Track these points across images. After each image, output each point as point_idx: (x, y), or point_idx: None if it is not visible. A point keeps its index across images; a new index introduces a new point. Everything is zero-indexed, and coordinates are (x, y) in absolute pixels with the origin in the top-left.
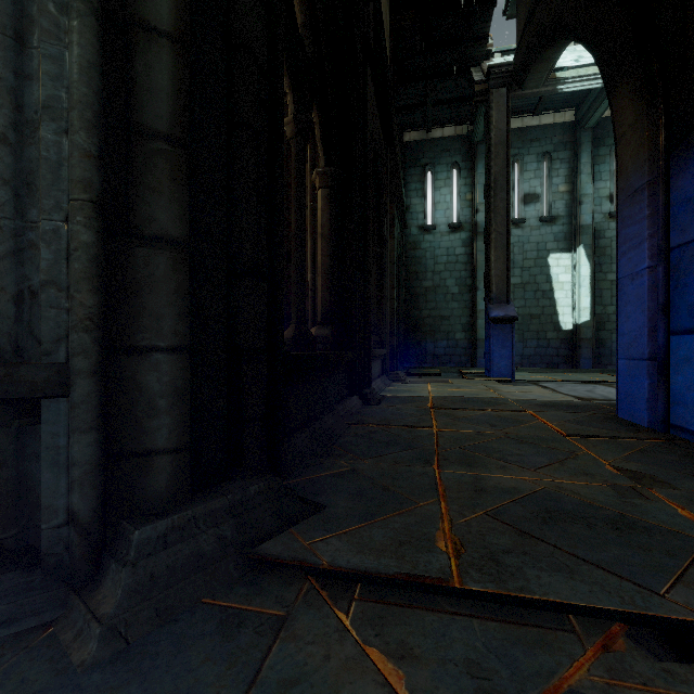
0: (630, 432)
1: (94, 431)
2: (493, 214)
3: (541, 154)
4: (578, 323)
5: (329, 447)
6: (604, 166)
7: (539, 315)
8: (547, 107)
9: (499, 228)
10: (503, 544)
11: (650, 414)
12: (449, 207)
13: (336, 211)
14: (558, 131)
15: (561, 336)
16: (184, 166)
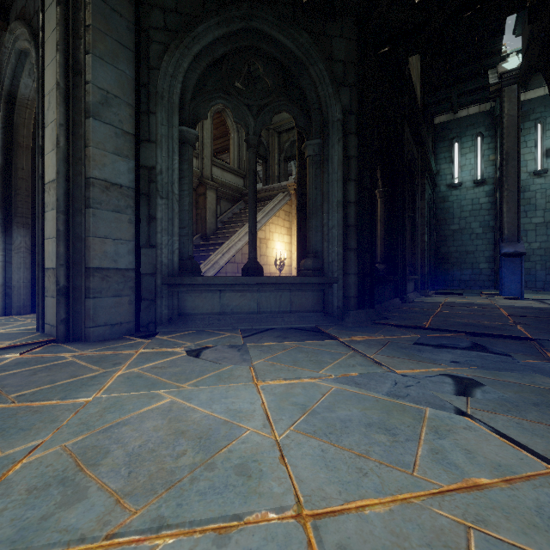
0: (548, 316)
1: (342, 290)
2: (505, 177)
3: None
4: None
5: (387, 312)
6: None
7: None
8: None
9: (510, 187)
10: (443, 326)
11: None
12: (473, 168)
13: (387, 208)
14: None
15: None
16: (356, 231)
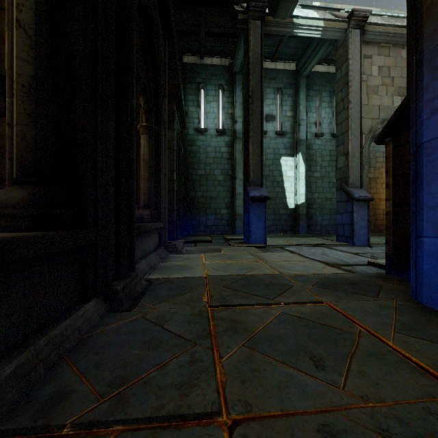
0: None
1: None
2: (251, 116)
3: (276, 89)
4: (298, 204)
5: None
6: (312, 103)
7: (275, 197)
8: (280, 57)
9: (255, 128)
10: None
11: None
12: (216, 117)
13: None
14: (287, 75)
15: (288, 212)
16: None
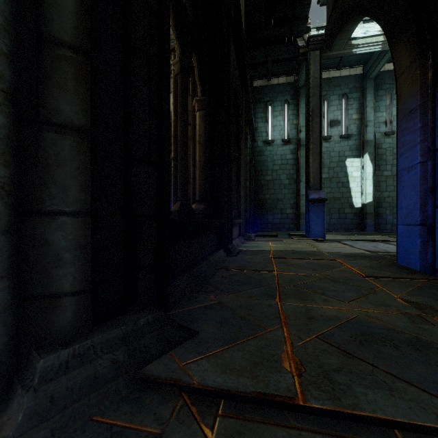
0: (408, 274)
1: (6, 279)
2: (311, 132)
3: (341, 95)
4: (365, 203)
5: (203, 285)
6: (381, 102)
7: (340, 197)
8: (345, 65)
9: (315, 141)
10: (333, 364)
11: (421, 262)
12: (282, 129)
13: (209, 126)
14: (352, 80)
15: (354, 211)
16: (86, 71)
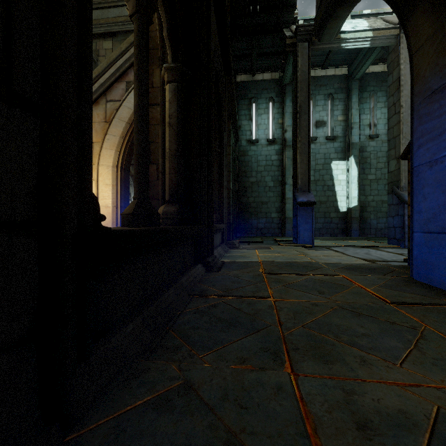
0: (440, 297)
1: None
2: (299, 130)
3: (327, 95)
4: (350, 207)
5: (164, 333)
6: (366, 105)
7: (325, 201)
8: (330, 64)
9: (303, 140)
10: None
11: None
12: (267, 128)
13: (183, 104)
14: (338, 80)
15: (339, 216)
16: None
